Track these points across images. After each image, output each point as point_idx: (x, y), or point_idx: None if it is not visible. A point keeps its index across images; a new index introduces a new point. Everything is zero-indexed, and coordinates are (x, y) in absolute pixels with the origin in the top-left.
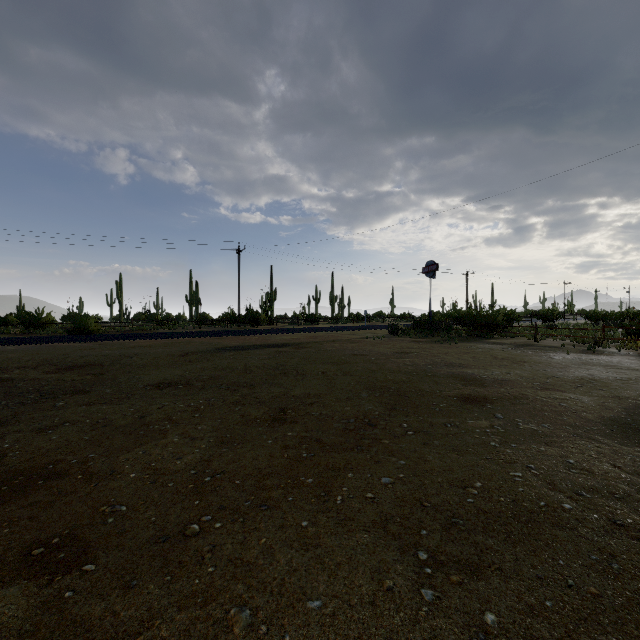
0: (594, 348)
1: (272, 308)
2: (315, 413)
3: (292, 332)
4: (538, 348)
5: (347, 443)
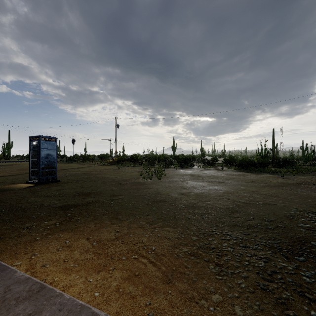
0: (98, 163)
1: (8, 152)
2: (2, 171)
3: (14, 162)
4: (86, 164)
5: (5, 172)
